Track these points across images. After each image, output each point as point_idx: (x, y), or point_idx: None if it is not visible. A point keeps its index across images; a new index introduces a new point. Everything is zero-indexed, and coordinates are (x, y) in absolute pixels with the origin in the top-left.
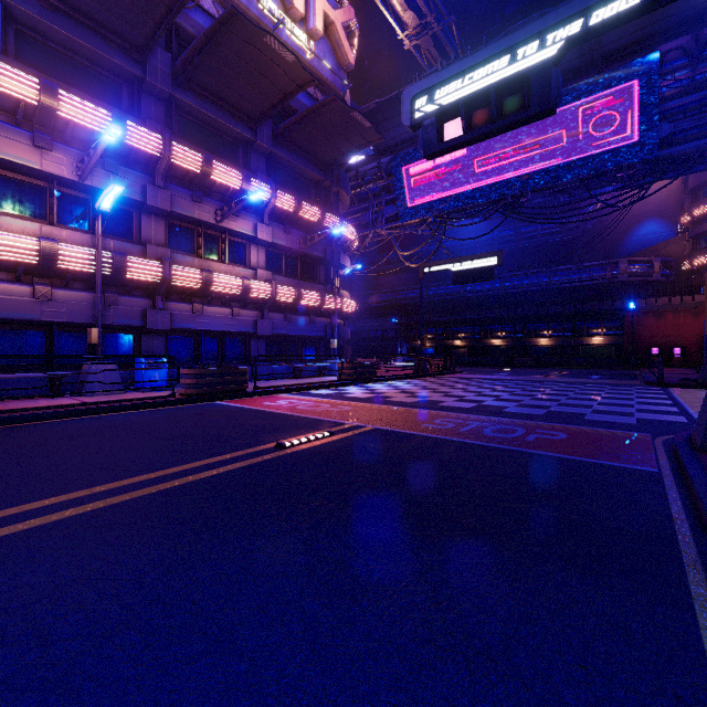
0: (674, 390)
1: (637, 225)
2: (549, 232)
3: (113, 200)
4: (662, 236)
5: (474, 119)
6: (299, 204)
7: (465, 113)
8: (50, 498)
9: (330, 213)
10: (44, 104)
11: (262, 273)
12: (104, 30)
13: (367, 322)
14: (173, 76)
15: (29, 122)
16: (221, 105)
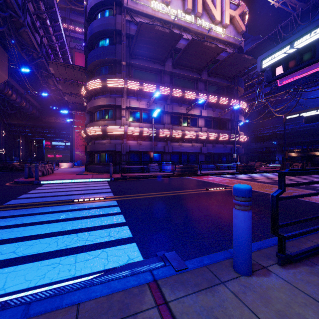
0: None
1: None
2: None
3: (157, 113)
4: None
5: (289, 65)
6: (218, 99)
7: (284, 64)
8: (155, 193)
9: (233, 98)
10: (140, 89)
11: (203, 129)
12: (153, 60)
13: (257, 143)
14: (172, 65)
15: (136, 94)
16: (188, 69)
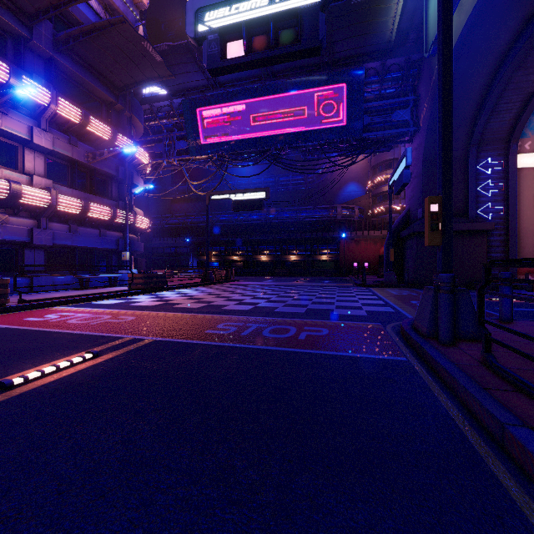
0: (373, 289)
1: (346, 185)
2: (297, 183)
3: None
4: (358, 194)
5: (254, 44)
6: (87, 118)
7: (246, 34)
8: None
9: (123, 135)
10: None
11: (39, 180)
12: None
13: (163, 240)
14: None
15: None
16: None
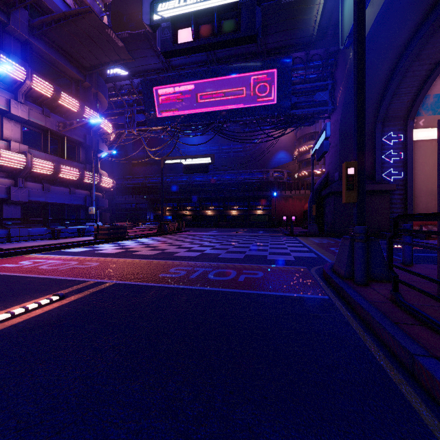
0: (299, 238)
1: (277, 153)
2: (237, 150)
3: None
4: (286, 160)
5: (201, 31)
6: (58, 93)
7: (194, 23)
8: None
9: (90, 108)
10: None
11: (16, 145)
12: None
13: (125, 197)
14: None
15: None
16: None
